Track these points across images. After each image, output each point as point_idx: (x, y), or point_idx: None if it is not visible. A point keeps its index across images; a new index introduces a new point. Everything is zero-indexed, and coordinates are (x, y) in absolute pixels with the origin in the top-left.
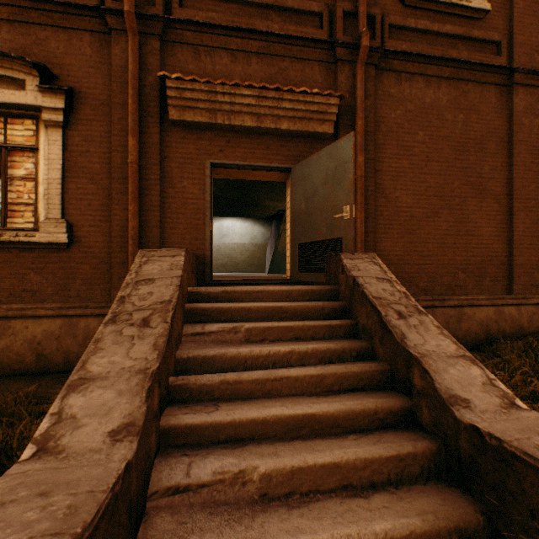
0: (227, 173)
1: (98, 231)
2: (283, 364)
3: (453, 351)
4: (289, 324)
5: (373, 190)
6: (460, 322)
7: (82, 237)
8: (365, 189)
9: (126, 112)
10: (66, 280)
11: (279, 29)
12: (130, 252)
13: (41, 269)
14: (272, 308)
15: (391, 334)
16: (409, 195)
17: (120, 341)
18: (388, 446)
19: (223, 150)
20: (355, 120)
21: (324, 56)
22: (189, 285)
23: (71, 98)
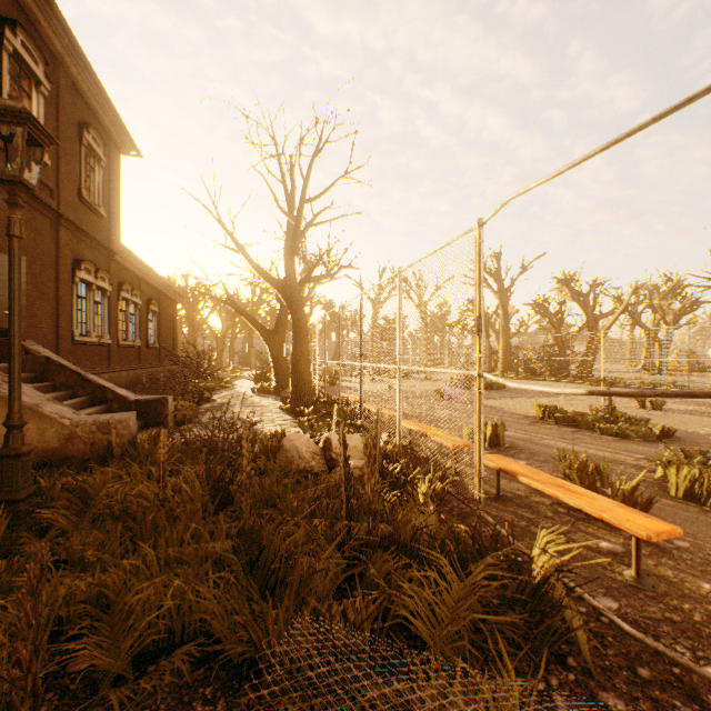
0: None
1: None
2: None
3: (113, 385)
4: (32, 386)
5: None
6: None
7: None
8: None
9: None
10: None
11: None
12: None
13: None
14: None
15: (92, 382)
16: None
17: None
18: None
19: None
20: None
21: None
22: None
23: None
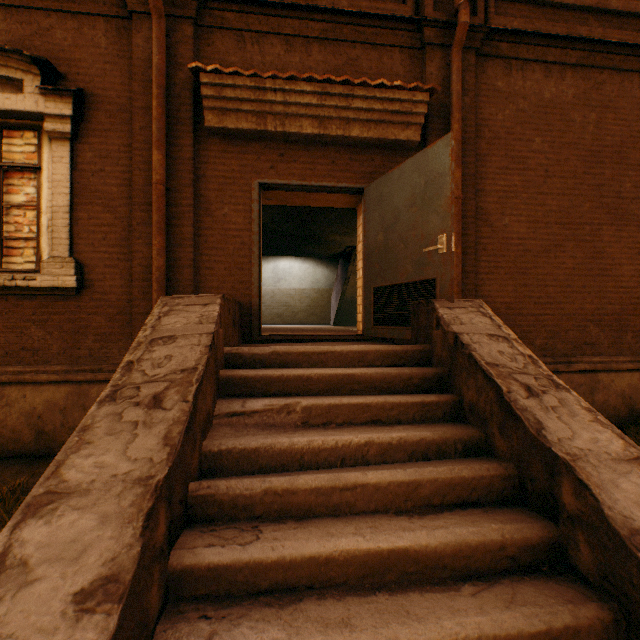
0: (281, 198)
1: (115, 272)
2: (356, 461)
3: (620, 450)
4: (364, 401)
5: (473, 216)
6: (593, 393)
7: (95, 281)
8: (463, 214)
9: (151, 119)
10: (75, 335)
11: (348, 6)
12: (155, 299)
13: (44, 321)
14: (340, 377)
15: (519, 421)
16: (522, 223)
17: (116, 430)
18: (532, 614)
19: (275, 166)
20: (450, 122)
21: (408, 39)
22: (228, 343)
23: (81, 103)
